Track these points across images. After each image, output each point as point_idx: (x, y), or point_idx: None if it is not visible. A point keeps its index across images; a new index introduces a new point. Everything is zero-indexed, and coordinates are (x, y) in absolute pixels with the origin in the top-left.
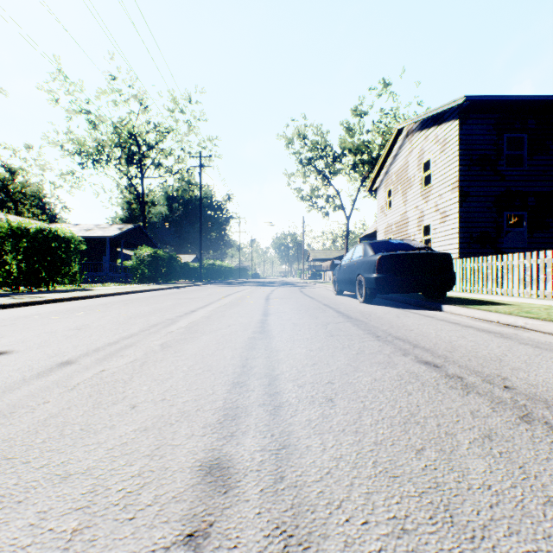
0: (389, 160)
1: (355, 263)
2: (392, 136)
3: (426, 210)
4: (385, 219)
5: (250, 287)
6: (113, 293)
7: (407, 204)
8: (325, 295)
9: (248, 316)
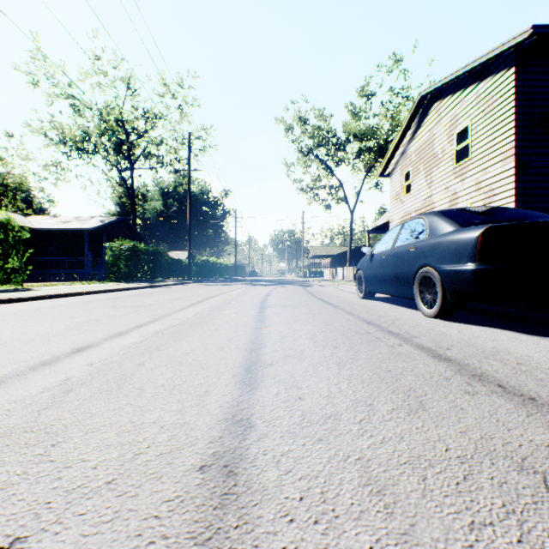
0: (407, 137)
1: (412, 247)
2: (413, 107)
3: (461, 190)
4: (402, 207)
5: (243, 286)
6: (38, 296)
7: (432, 186)
8: (346, 298)
9: (194, 386)
